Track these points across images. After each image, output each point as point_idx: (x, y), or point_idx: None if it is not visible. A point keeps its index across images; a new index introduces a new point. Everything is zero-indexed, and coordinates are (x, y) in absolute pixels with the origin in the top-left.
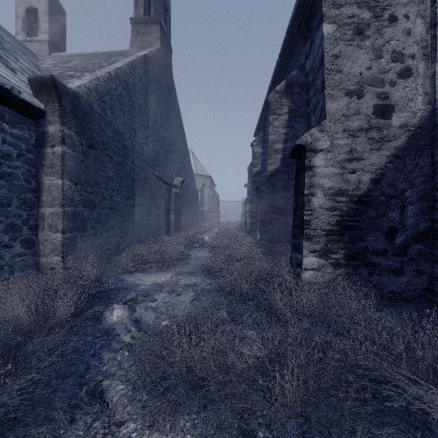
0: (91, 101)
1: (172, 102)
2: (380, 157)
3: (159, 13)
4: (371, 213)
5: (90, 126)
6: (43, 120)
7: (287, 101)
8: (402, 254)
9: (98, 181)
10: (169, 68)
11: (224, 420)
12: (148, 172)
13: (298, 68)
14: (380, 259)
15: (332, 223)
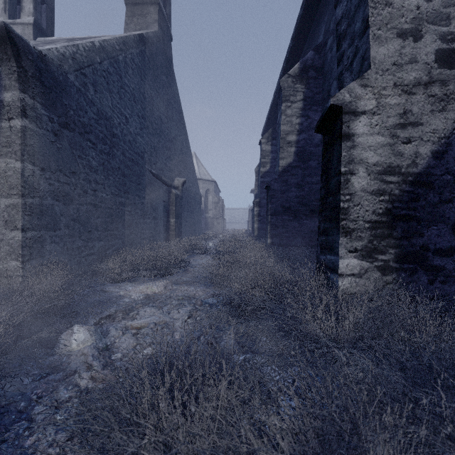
0: (65, 70)
1: (172, 94)
2: (444, 121)
3: None
4: (433, 198)
5: (64, 100)
6: None
7: (301, 87)
8: None
9: (75, 169)
10: (168, 56)
11: None
12: (143, 168)
13: (314, 49)
14: (444, 261)
15: (379, 212)
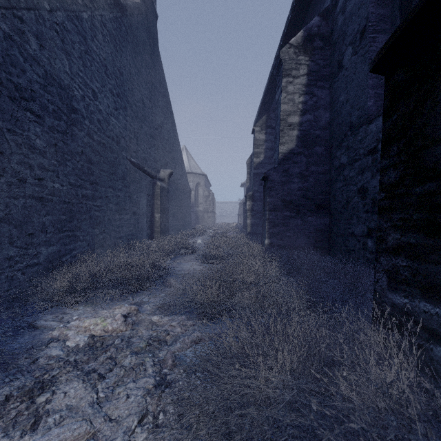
0: None
1: (158, 77)
2: None
3: None
4: None
5: None
6: None
7: (305, 59)
8: None
9: (2, 148)
10: (153, 35)
11: None
12: (119, 155)
13: (320, 15)
14: None
15: None
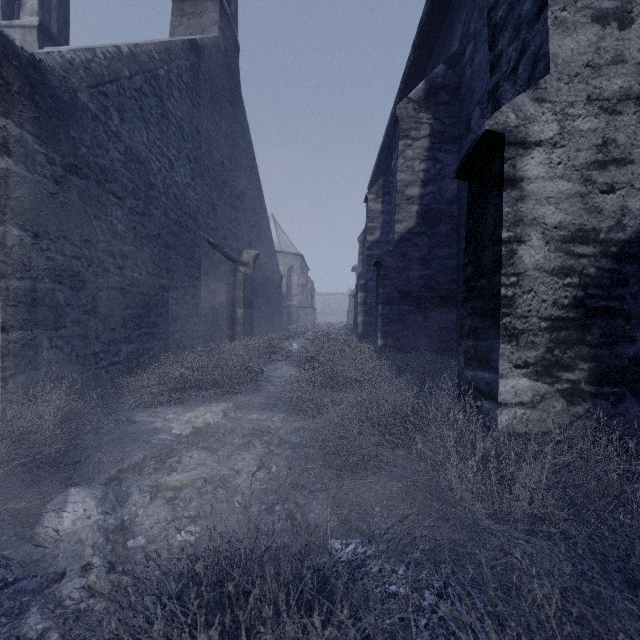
0: (74, 85)
1: (240, 129)
2: None
3: None
4: None
5: (72, 131)
6: None
7: (427, 117)
8: None
9: (90, 236)
10: (234, 74)
11: None
12: (196, 235)
13: (446, 62)
14: None
15: (564, 303)
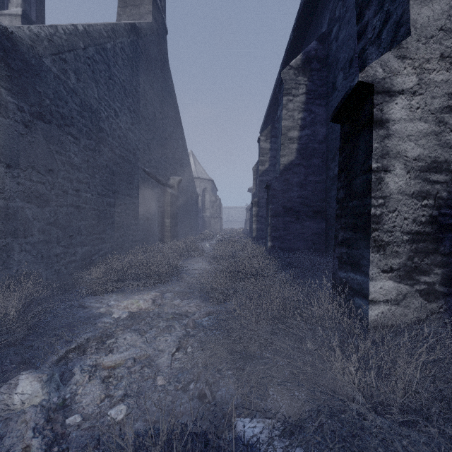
0: (39, 52)
1: (168, 89)
2: None
3: None
4: None
5: (38, 87)
6: None
7: (304, 79)
8: None
9: (53, 167)
10: (163, 50)
11: None
12: (135, 165)
13: (318, 39)
14: None
15: (422, 220)
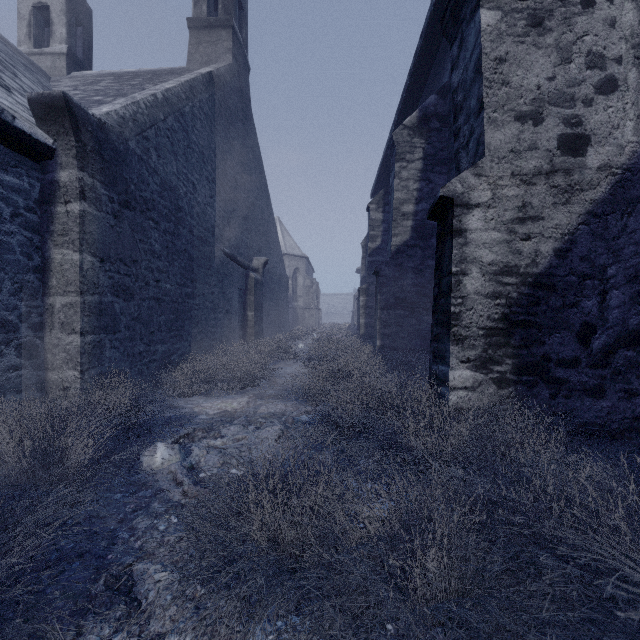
0: (126, 136)
1: (250, 145)
2: (568, 216)
3: (230, 12)
4: (555, 302)
5: (125, 174)
6: (51, 162)
7: (420, 141)
8: (603, 364)
9: (137, 257)
10: (245, 95)
11: (329, 632)
12: (213, 247)
13: (438, 92)
14: (568, 373)
15: (495, 317)
